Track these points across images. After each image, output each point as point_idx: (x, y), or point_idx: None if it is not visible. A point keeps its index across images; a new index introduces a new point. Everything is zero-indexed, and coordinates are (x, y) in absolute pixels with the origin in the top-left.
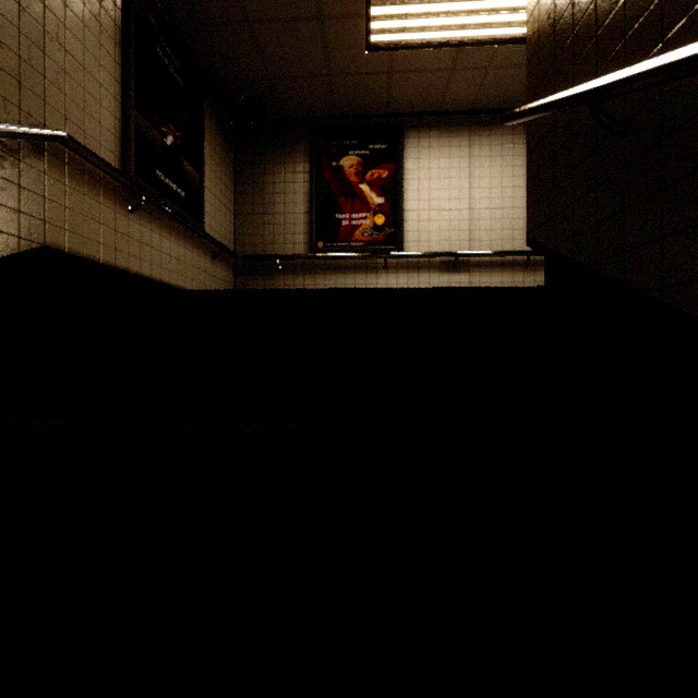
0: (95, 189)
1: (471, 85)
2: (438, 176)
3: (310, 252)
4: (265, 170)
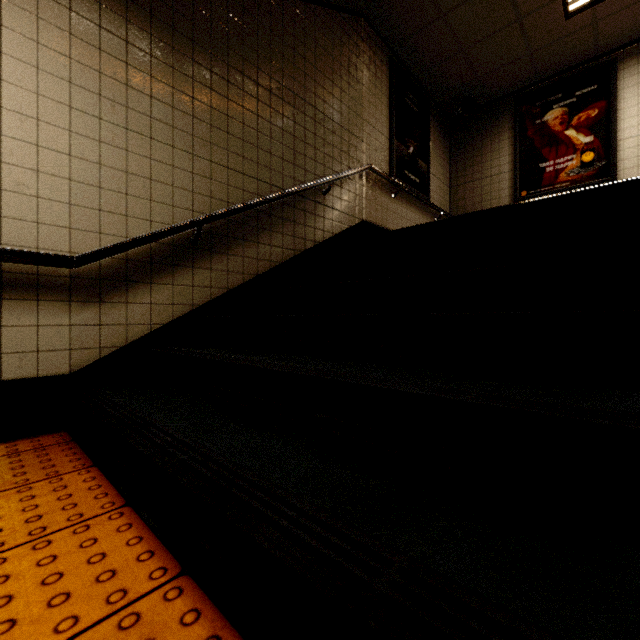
0: (379, 189)
1: None
2: None
3: (513, 202)
4: (474, 147)
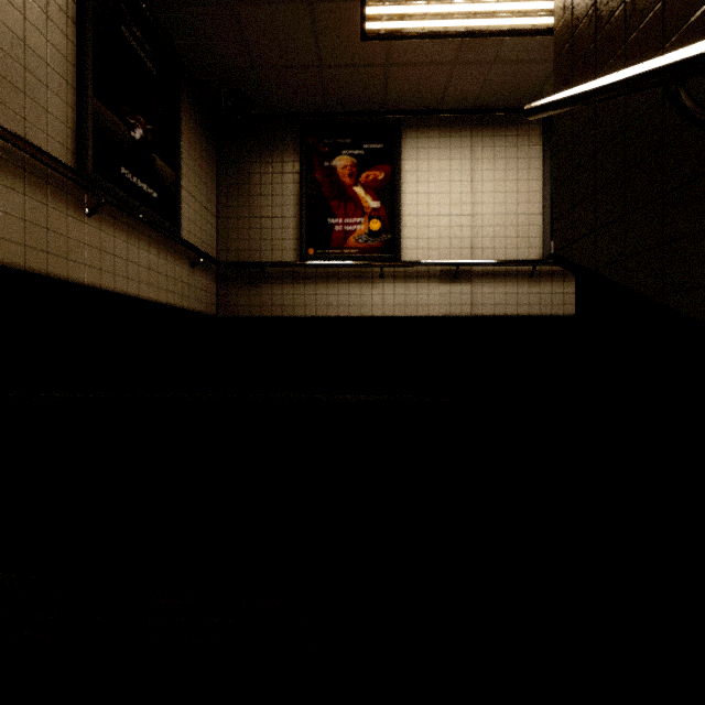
0: (40, 188)
1: (474, 81)
2: (438, 178)
3: (300, 259)
4: (251, 170)
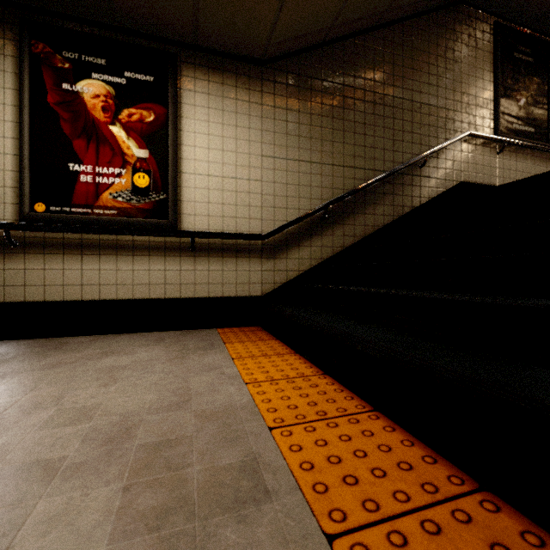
0: (480, 150)
1: None
2: None
3: None
4: None
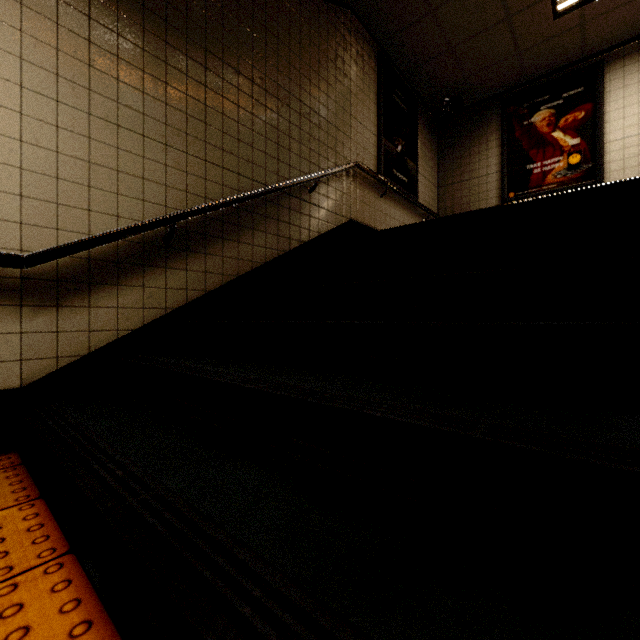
0: (367, 188)
1: None
2: None
3: (501, 203)
4: (462, 148)
